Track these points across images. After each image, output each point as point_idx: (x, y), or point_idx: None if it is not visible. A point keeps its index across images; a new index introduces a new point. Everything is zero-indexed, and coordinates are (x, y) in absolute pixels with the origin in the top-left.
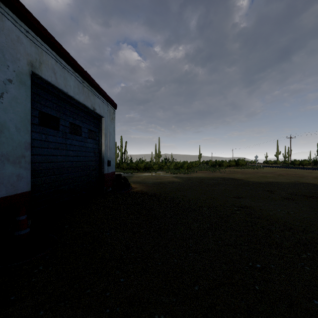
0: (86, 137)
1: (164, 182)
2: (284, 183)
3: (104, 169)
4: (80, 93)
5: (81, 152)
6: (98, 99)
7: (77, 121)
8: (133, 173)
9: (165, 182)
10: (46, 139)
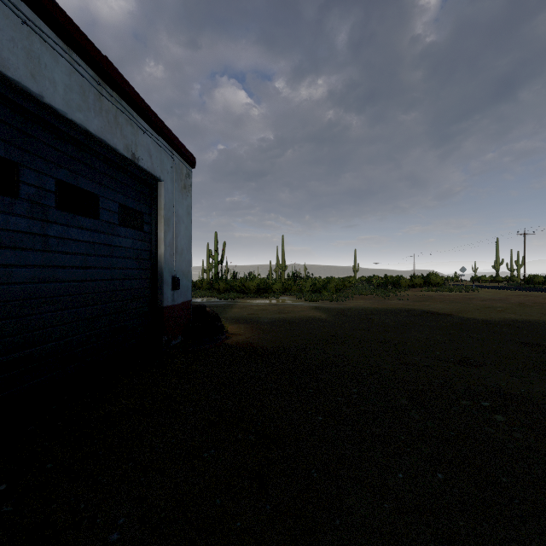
0: (114, 222)
1: (295, 320)
2: None
3: (162, 297)
4: (88, 110)
5: (97, 257)
6: (145, 137)
7: (84, 181)
8: (237, 300)
9: (296, 320)
10: None
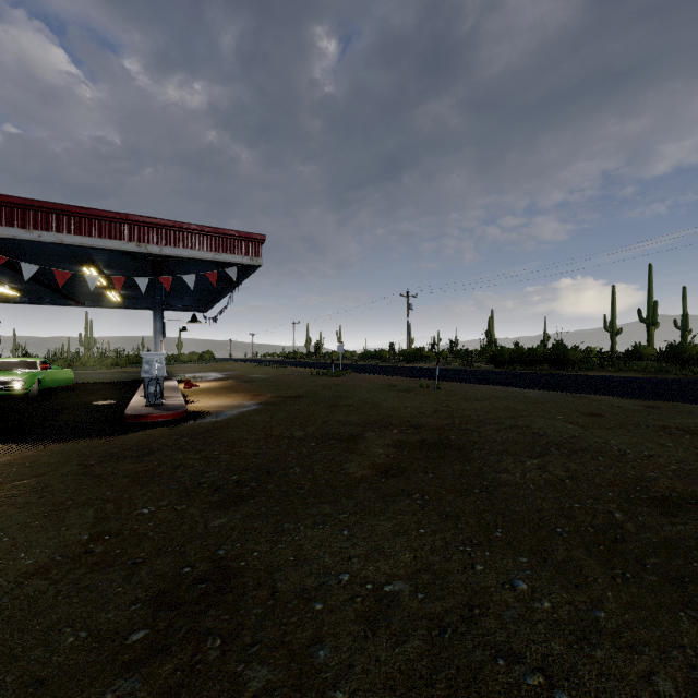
0: None
1: None
2: None
3: None
4: None
5: None
6: None
7: None
8: None
9: None
10: None
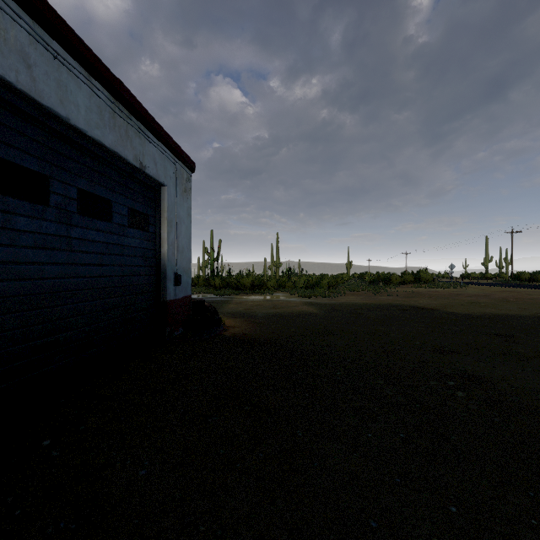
0: (124, 224)
1: (288, 315)
2: (522, 318)
3: (166, 292)
4: (104, 127)
5: (110, 256)
6: (151, 147)
7: (99, 189)
8: (232, 296)
9: (289, 315)
10: (7, 225)
